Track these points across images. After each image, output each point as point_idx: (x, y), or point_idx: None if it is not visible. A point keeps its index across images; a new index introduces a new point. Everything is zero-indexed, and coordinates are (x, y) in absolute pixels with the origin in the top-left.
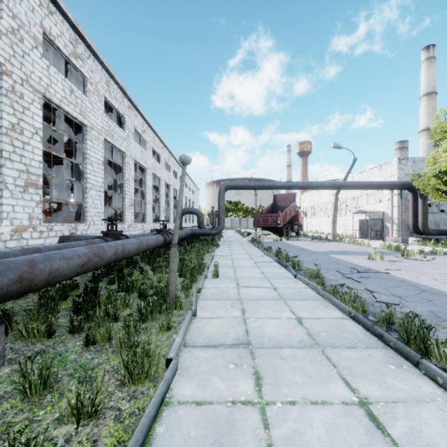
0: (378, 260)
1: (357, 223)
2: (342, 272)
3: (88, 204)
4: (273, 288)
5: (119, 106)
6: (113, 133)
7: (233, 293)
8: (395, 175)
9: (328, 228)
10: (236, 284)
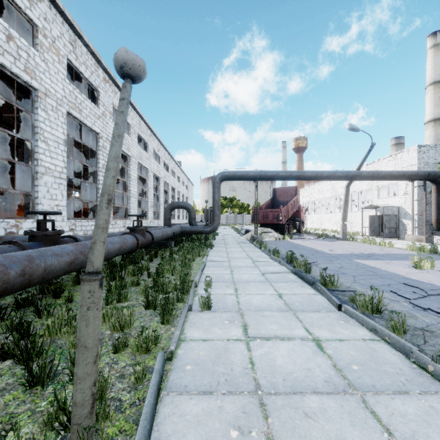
0: (429, 269)
1: (365, 220)
2: (403, 294)
3: (39, 194)
4: (314, 343)
5: (91, 76)
6: (81, 107)
7: (240, 362)
8: (414, 165)
9: (331, 225)
10: (242, 328)
